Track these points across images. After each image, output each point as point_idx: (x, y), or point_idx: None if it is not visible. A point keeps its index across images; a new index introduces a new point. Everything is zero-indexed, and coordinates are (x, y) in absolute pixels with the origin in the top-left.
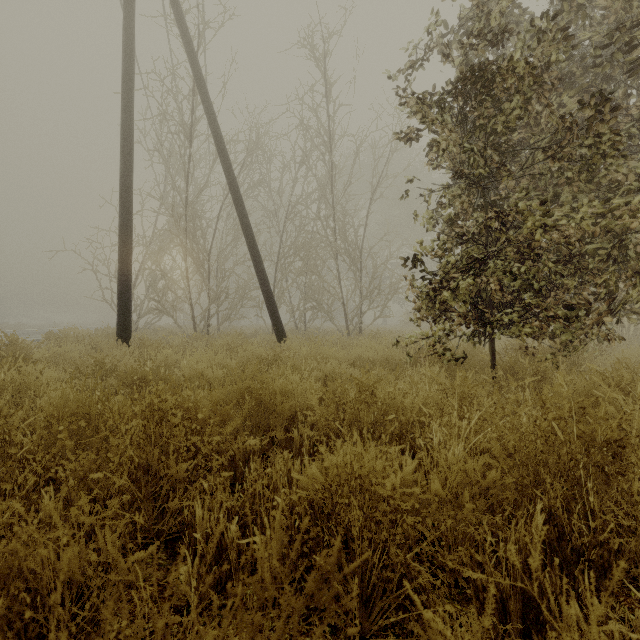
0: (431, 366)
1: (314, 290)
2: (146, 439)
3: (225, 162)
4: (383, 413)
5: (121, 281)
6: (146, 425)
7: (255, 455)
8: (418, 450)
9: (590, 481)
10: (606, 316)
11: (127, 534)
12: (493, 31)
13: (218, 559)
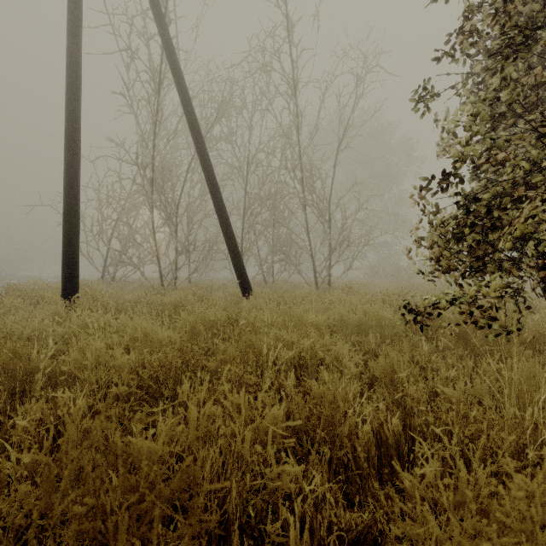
0: (459, 341)
1: (282, 242)
2: None
3: (184, 99)
4: None
5: (66, 228)
6: None
7: None
8: None
9: None
10: None
11: None
12: None
13: None
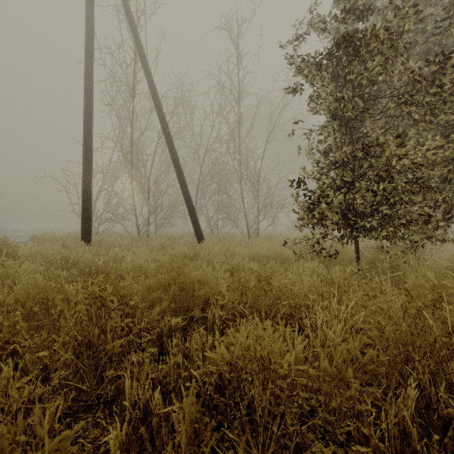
0: (311, 261)
1: (224, 205)
2: (89, 320)
3: (160, 112)
4: (277, 298)
5: (84, 198)
6: (89, 309)
7: (178, 330)
8: (305, 328)
9: (452, 359)
10: (444, 223)
11: (72, 397)
12: (356, 12)
13: (144, 421)
